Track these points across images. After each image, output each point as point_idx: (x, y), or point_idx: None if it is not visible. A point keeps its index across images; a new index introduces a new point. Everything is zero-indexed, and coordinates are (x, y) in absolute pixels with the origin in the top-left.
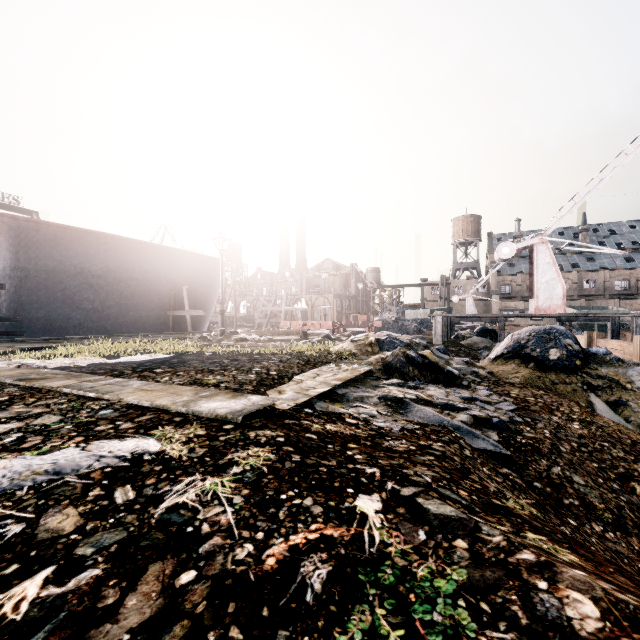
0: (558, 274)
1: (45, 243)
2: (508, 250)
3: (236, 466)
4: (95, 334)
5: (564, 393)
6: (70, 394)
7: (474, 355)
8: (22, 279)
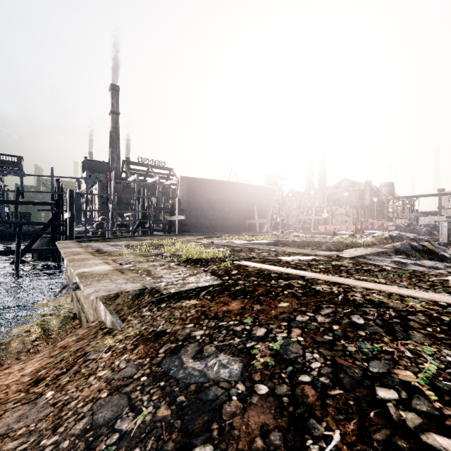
0: None
1: (196, 188)
2: None
3: (344, 261)
4: (213, 232)
5: None
6: (264, 249)
7: None
8: (187, 206)
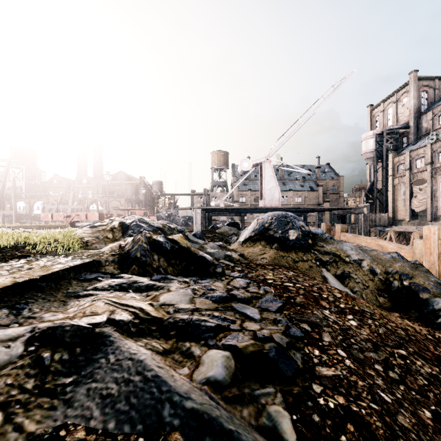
0: (276, 184)
1: None
2: (247, 164)
3: None
4: None
5: (304, 270)
6: None
7: (226, 240)
8: None
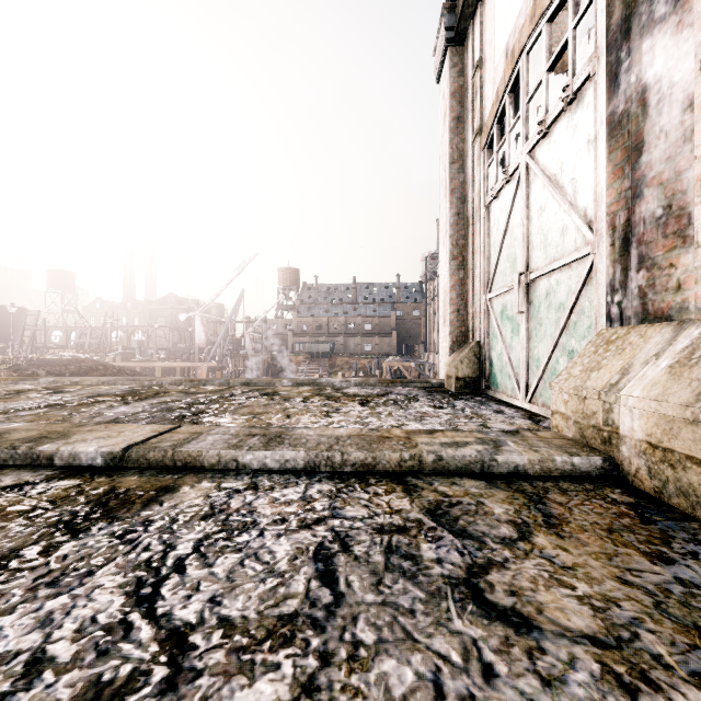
0: (203, 329)
1: None
2: (184, 317)
3: None
4: None
5: None
6: None
7: None
8: None
